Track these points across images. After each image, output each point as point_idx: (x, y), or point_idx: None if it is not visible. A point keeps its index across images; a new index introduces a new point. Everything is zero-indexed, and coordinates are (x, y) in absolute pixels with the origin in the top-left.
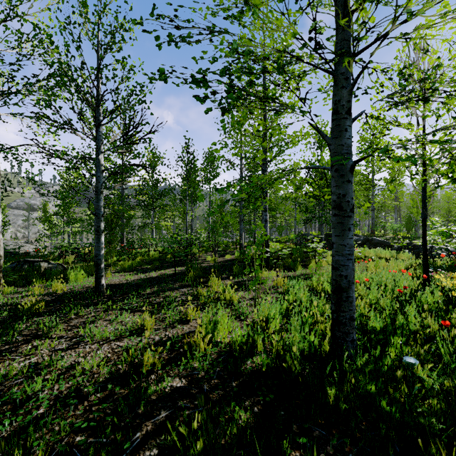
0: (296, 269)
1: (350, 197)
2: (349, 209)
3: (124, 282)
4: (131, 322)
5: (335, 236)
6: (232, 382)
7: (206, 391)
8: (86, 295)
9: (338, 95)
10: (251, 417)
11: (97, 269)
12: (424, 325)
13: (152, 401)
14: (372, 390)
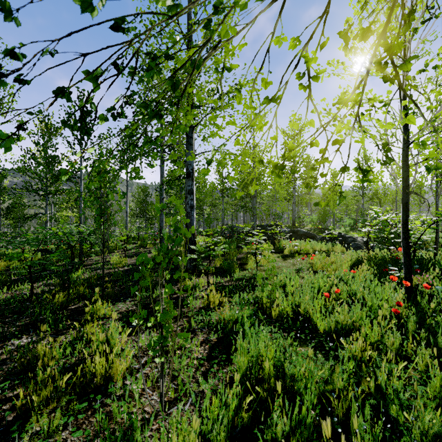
0: (231, 273)
1: None
2: None
3: None
4: None
5: None
6: None
7: None
8: None
9: None
10: None
11: None
12: None
13: None
14: None
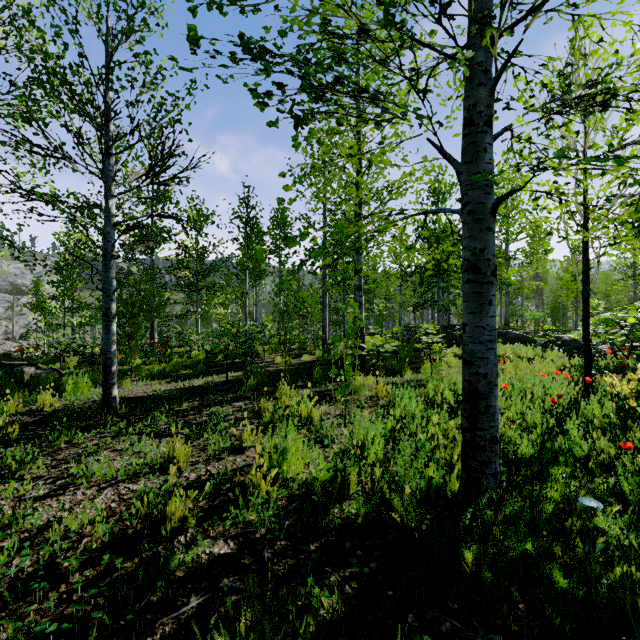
0: (403, 374)
1: (491, 252)
2: (490, 271)
3: (150, 394)
4: (154, 452)
5: (469, 314)
6: (310, 545)
7: (267, 560)
8: (88, 413)
9: (473, 97)
10: (340, 602)
11: (106, 374)
12: (595, 449)
13: (177, 580)
14: (530, 550)
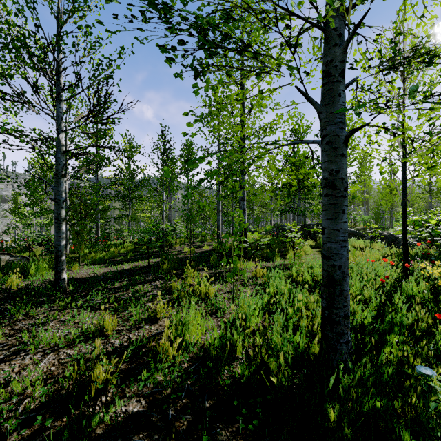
0: (274, 259)
1: (344, 173)
2: (343, 187)
3: (91, 275)
4: (90, 323)
5: (327, 220)
6: (205, 402)
7: (170, 417)
8: (43, 291)
9: (330, 55)
10: None
11: (57, 262)
12: (418, 319)
13: (96, 438)
14: (378, 407)
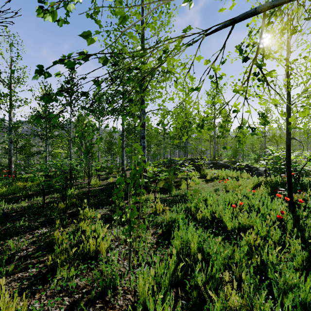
0: (170, 191)
1: None
2: None
3: None
4: None
5: None
6: None
7: None
8: None
9: None
10: None
11: None
12: None
13: None
14: None
